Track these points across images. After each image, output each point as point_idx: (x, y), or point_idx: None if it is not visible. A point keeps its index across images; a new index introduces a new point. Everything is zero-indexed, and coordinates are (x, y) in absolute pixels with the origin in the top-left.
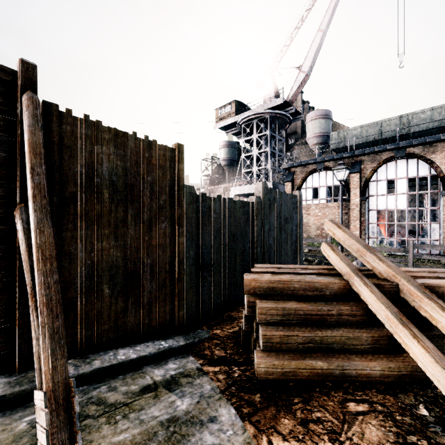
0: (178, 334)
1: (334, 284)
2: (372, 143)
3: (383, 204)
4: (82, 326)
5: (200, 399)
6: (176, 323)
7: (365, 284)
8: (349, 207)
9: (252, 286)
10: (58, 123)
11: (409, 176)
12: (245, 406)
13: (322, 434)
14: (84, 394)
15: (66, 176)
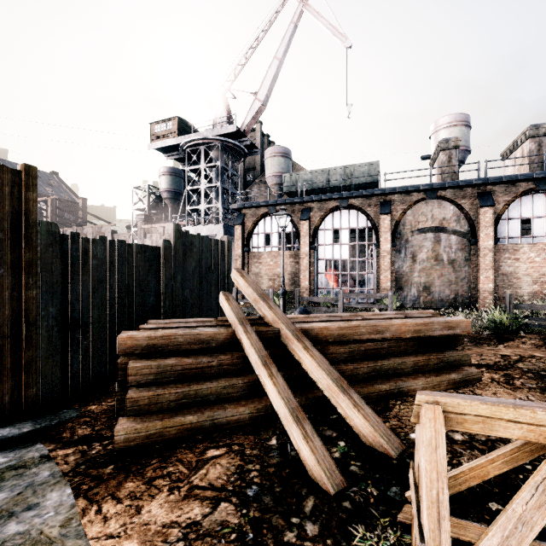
0: (27, 419)
1: (220, 335)
2: (321, 190)
3: (330, 253)
4: None
5: (25, 489)
6: (23, 405)
7: (246, 331)
8: (300, 256)
9: (128, 345)
10: None
11: (351, 227)
12: (87, 482)
13: (165, 486)
14: None
15: None
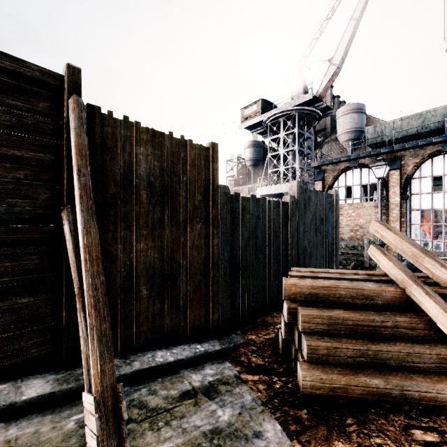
0: (212, 337)
1: (387, 292)
2: (414, 136)
3: (428, 203)
4: (122, 326)
5: (242, 410)
6: (210, 327)
7: (427, 293)
8: (387, 207)
9: (293, 291)
10: (100, 125)
11: None
12: (291, 422)
13: None
14: (126, 396)
15: (107, 177)
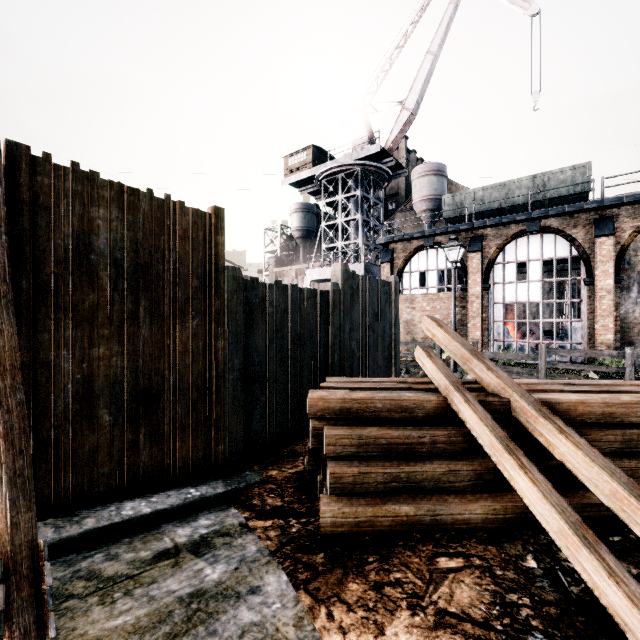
0: (216, 478)
1: (428, 402)
2: (497, 212)
3: (511, 294)
4: (68, 469)
5: (240, 565)
6: (213, 463)
7: (466, 400)
8: (467, 299)
9: (319, 407)
10: (30, 173)
11: (544, 258)
12: (301, 570)
13: (400, 600)
14: (68, 566)
15: (42, 251)
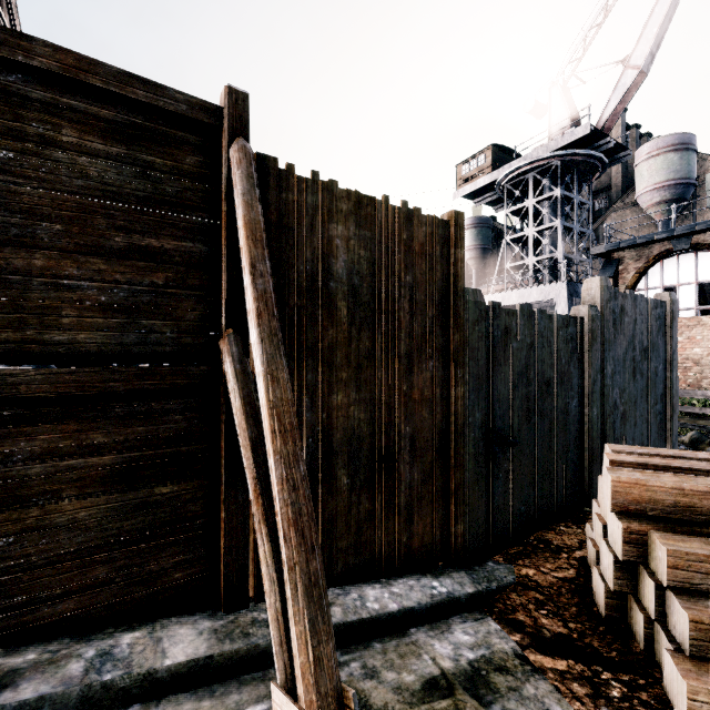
0: (454, 566)
1: None
2: None
3: None
4: None
5: None
6: (451, 546)
7: None
8: None
9: (633, 496)
10: (277, 189)
11: None
12: None
13: None
14: None
15: (287, 279)
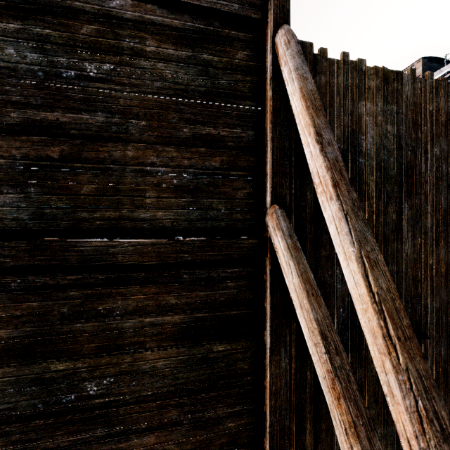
0: None
1: None
2: None
3: None
4: None
5: None
6: None
7: None
8: None
9: None
10: (312, 72)
11: None
12: None
13: None
14: None
15: None
